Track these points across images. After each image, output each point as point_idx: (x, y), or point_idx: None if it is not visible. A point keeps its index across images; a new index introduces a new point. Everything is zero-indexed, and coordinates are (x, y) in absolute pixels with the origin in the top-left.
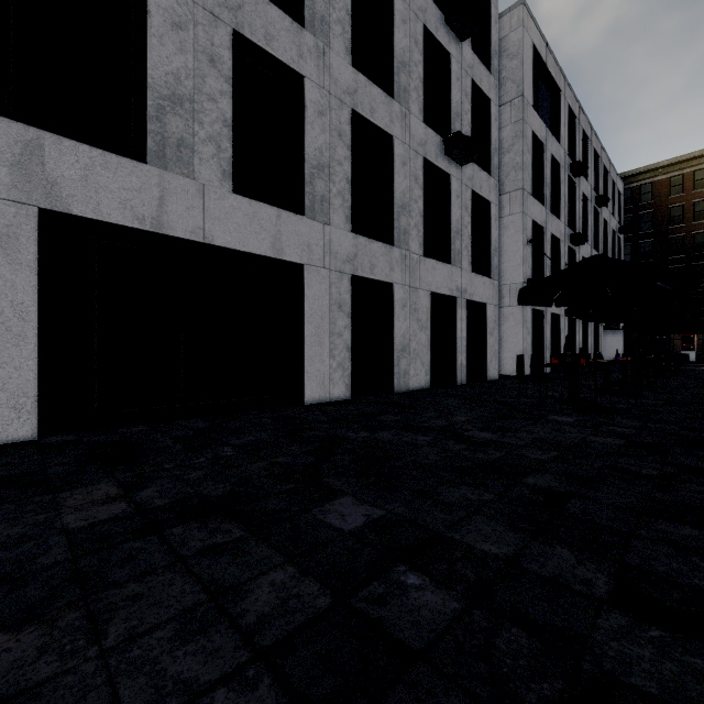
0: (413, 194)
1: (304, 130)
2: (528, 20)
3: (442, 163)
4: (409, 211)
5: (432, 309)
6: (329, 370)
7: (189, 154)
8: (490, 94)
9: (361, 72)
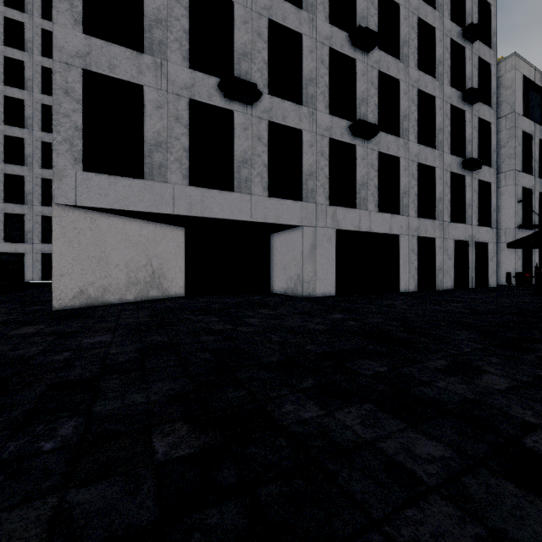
0: (444, 192)
1: (399, 179)
2: (519, 62)
3: (460, 171)
4: (443, 201)
5: (454, 248)
6: (408, 278)
7: (366, 202)
8: (490, 119)
9: (419, 141)
